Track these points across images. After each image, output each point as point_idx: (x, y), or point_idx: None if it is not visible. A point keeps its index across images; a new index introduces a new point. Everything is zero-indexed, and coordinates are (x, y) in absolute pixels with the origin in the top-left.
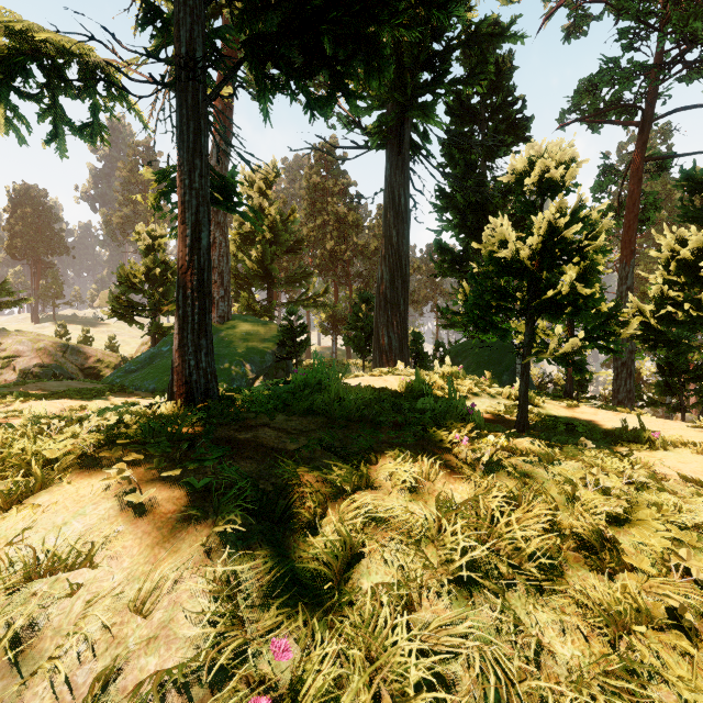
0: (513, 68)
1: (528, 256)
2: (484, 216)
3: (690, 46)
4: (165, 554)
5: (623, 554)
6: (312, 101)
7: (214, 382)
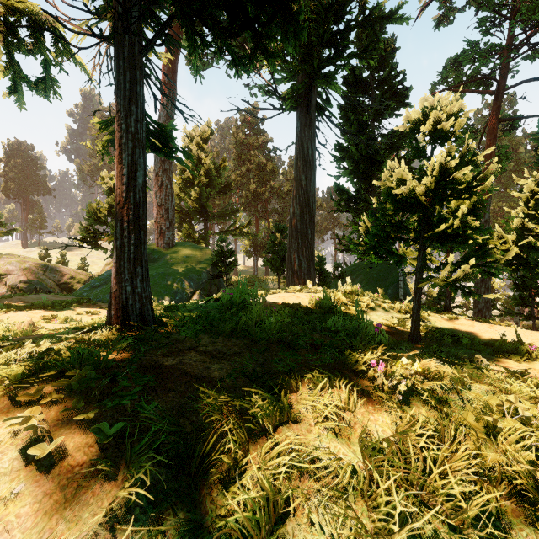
0: (396, 49)
1: (422, 194)
2: (373, 165)
3: (535, 31)
4: (62, 528)
5: None
6: (237, 59)
7: (149, 305)
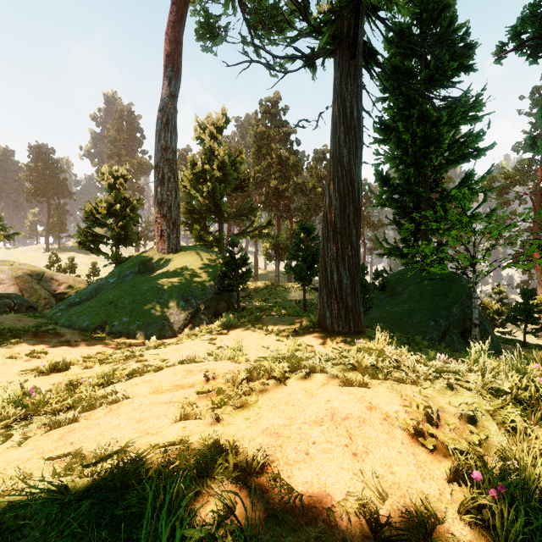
0: None
1: None
2: (427, 145)
3: None
4: None
5: None
6: None
7: None
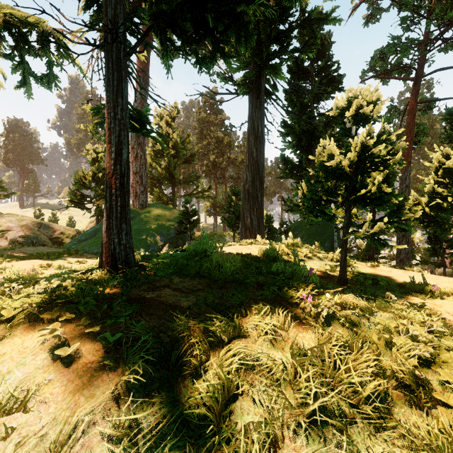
0: (331, 43)
1: (348, 166)
2: (313, 139)
3: (447, 28)
4: (83, 400)
5: (433, 392)
6: (200, 59)
7: (132, 254)
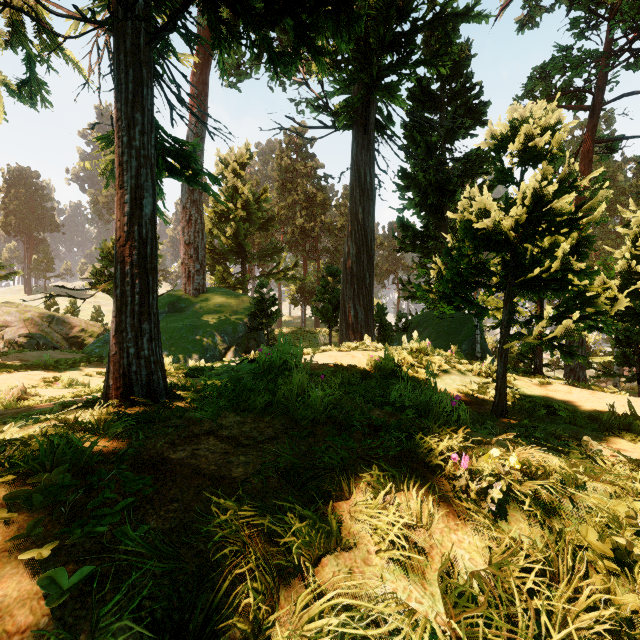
0: (471, 56)
1: (511, 228)
2: (444, 195)
3: (639, 34)
4: None
5: None
6: (275, 56)
7: (159, 372)
